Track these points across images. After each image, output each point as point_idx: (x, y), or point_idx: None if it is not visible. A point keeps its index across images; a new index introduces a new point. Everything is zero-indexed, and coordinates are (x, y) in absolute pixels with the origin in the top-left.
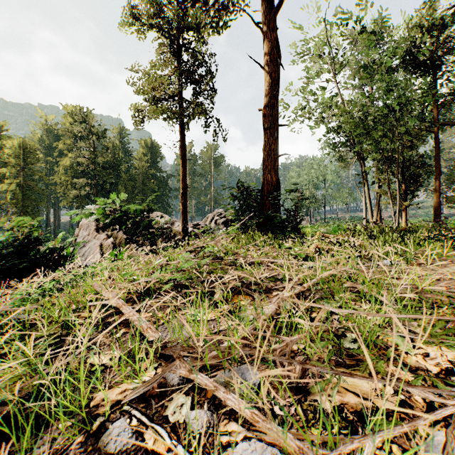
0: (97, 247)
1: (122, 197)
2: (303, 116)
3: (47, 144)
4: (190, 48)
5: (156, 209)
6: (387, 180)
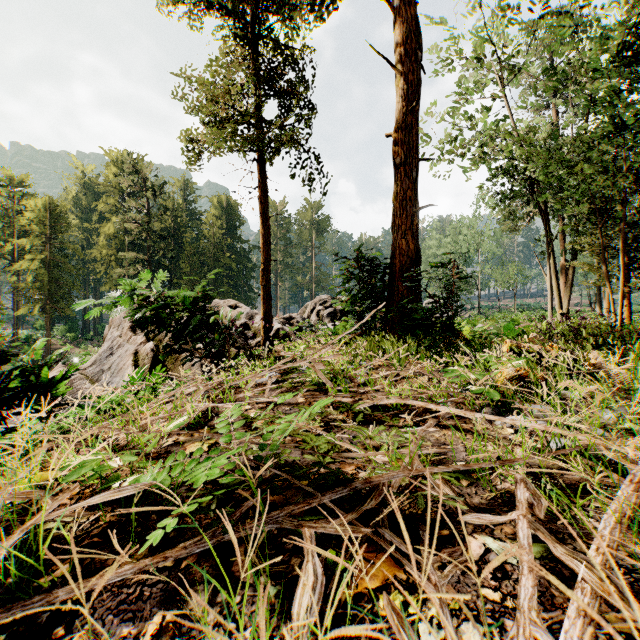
0: (130, 355)
1: (162, 277)
2: (452, 151)
3: (84, 205)
4: (276, 40)
5: (233, 295)
6: (600, 246)
